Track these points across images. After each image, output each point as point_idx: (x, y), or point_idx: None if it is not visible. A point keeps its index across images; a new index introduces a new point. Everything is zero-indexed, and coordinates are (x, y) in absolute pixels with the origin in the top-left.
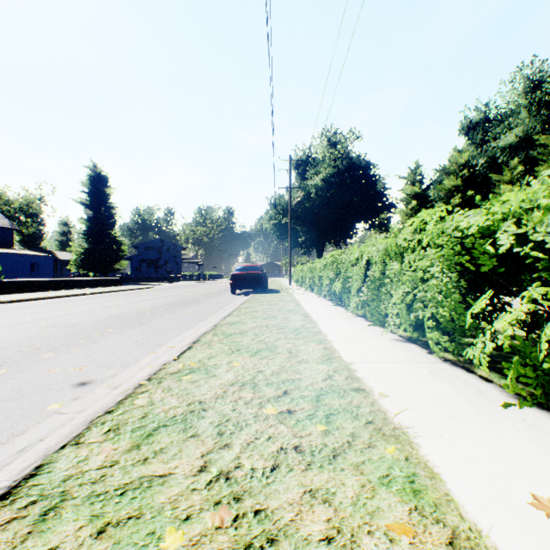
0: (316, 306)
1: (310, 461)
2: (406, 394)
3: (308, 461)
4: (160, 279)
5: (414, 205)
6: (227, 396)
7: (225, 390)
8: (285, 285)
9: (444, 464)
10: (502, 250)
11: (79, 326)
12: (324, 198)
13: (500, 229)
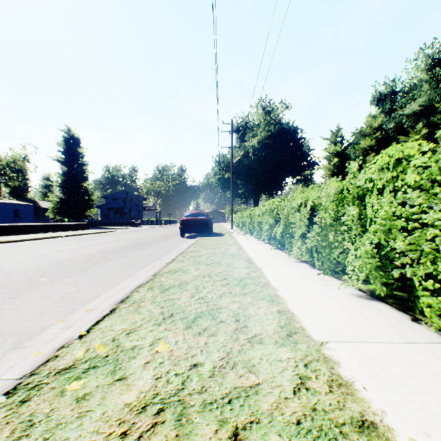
0: (258, 250)
1: None
2: None
3: None
4: (123, 224)
5: (336, 162)
6: None
7: (125, 431)
8: (228, 229)
9: None
10: None
11: (15, 273)
12: (260, 156)
13: None
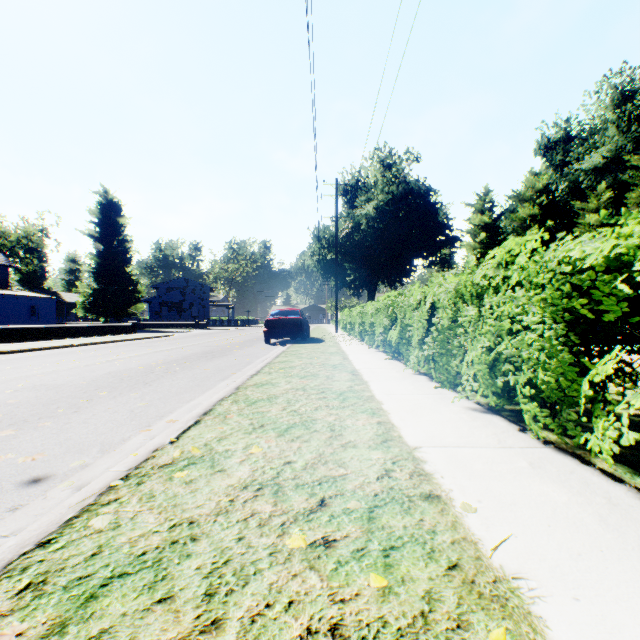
0: (367, 360)
1: None
2: (503, 504)
3: None
4: (183, 325)
5: (483, 238)
6: (233, 510)
7: (233, 498)
8: (331, 333)
9: None
10: None
11: (65, 387)
12: (376, 229)
13: (638, 260)
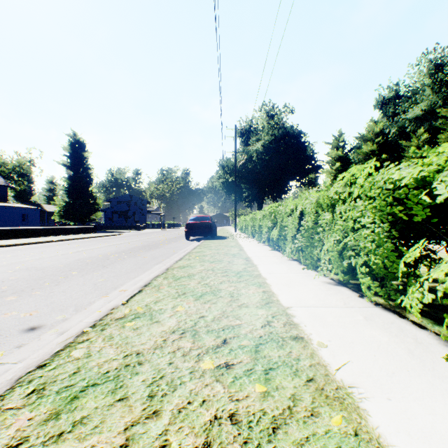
0: (257, 251)
1: (247, 437)
2: (345, 343)
3: (244, 437)
4: (128, 227)
5: (338, 166)
6: (166, 346)
7: (165, 339)
8: (231, 232)
9: (400, 441)
10: (440, 200)
11: (48, 269)
12: (263, 160)
13: (436, 180)
